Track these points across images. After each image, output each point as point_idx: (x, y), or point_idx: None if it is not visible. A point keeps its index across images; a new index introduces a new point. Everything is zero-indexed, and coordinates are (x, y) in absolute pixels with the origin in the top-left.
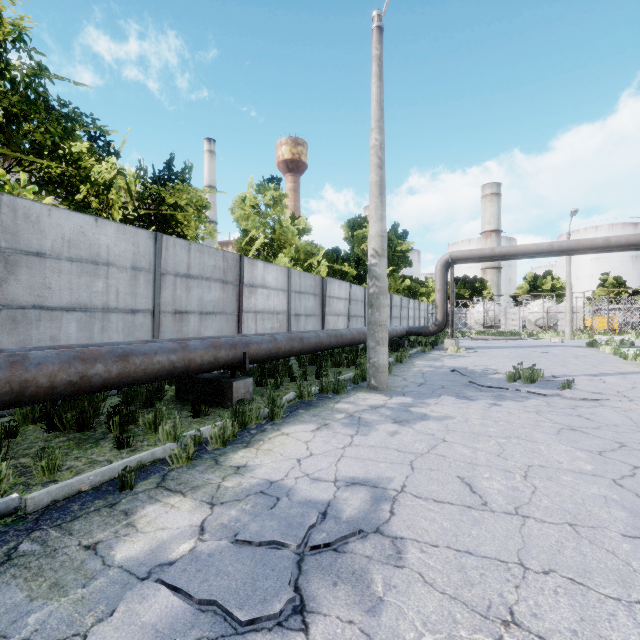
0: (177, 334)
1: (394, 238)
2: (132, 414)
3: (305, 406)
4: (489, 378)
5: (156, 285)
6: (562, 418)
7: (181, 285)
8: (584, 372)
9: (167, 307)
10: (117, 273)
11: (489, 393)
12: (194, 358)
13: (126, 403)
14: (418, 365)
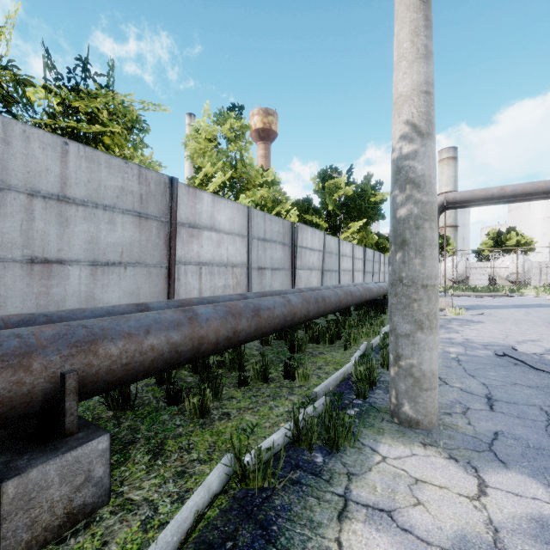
0: (37, 300)
1: (368, 188)
2: None
3: (248, 547)
4: None
5: None
6: None
7: (45, 213)
8: None
9: (9, 251)
10: None
11: None
12: None
13: None
14: None
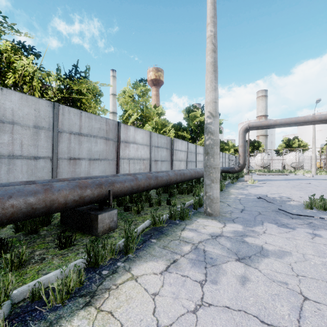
0: (72, 173)
1: None
2: (2, 248)
3: (157, 234)
4: (289, 205)
5: (54, 139)
6: None
7: (74, 140)
8: None
9: (63, 155)
10: (21, 130)
11: (300, 220)
12: (57, 198)
13: (16, 230)
14: (233, 193)
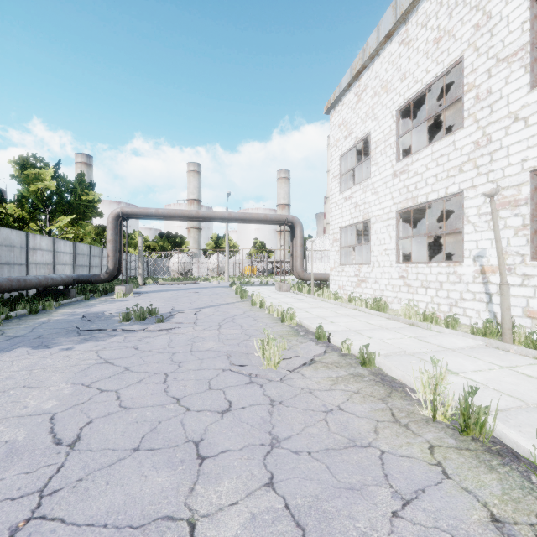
0: None
1: (78, 186)
2: None
3: None
4: (110, 320)
5: None
6: (114, 352)
7: None
8: (198, 306)
9: None
10: None
11: (83, 337)
12: None
13: None
14: (55, 314)
